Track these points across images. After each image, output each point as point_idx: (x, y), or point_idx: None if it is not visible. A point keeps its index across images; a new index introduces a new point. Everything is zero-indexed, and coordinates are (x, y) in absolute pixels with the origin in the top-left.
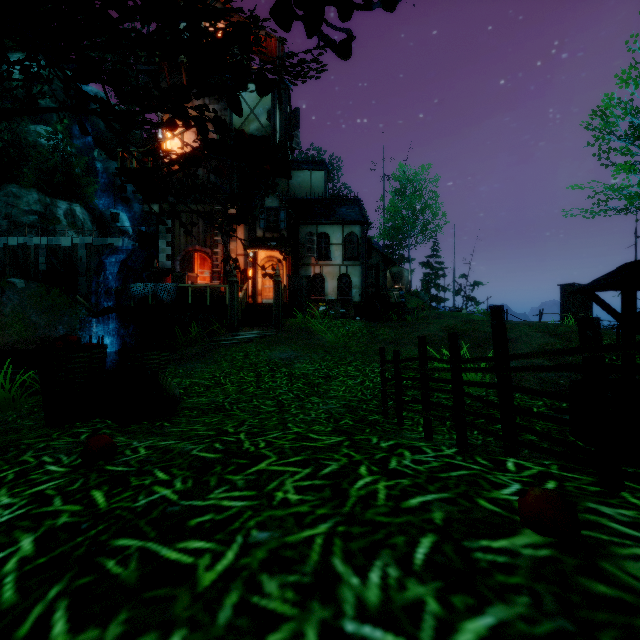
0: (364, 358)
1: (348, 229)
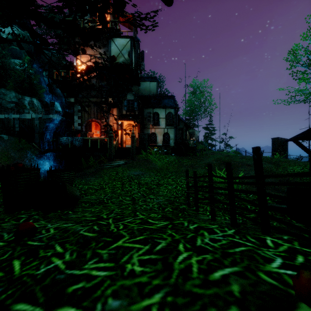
0: (176, 174)
1: (168, 110)
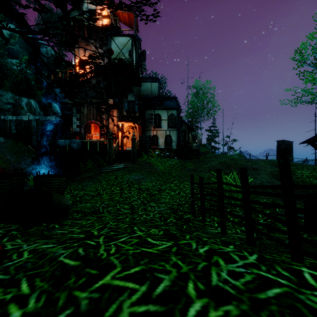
0: (179, 179)
1: (170, 112)
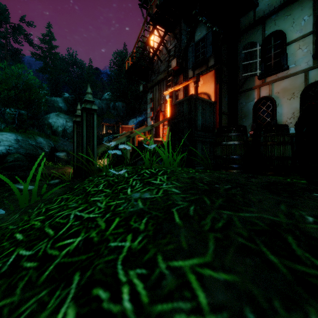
0: None
1: None
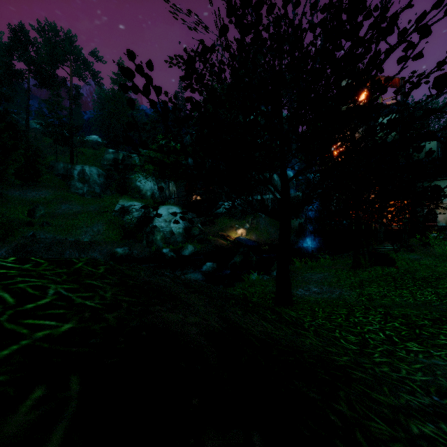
0: None
1: None
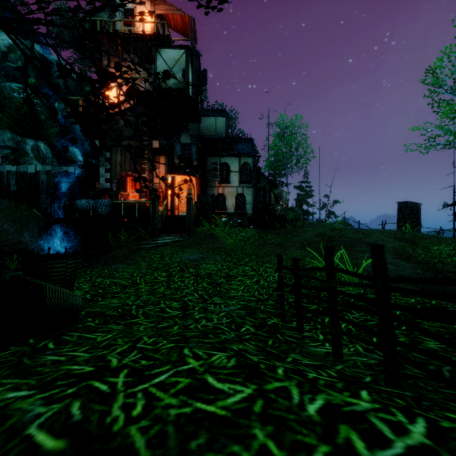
0: (258, 259)
1: (243, 160)
